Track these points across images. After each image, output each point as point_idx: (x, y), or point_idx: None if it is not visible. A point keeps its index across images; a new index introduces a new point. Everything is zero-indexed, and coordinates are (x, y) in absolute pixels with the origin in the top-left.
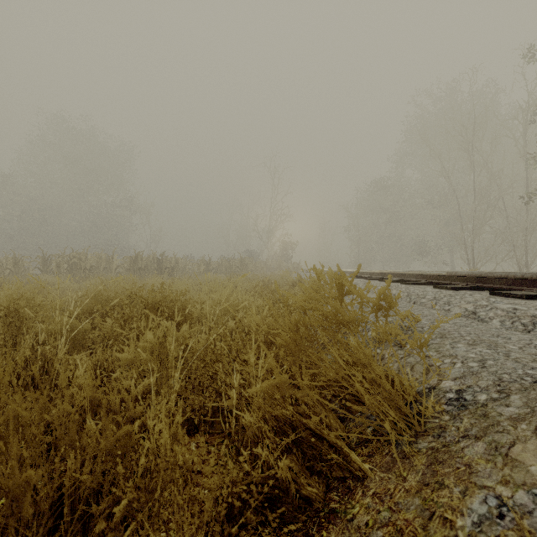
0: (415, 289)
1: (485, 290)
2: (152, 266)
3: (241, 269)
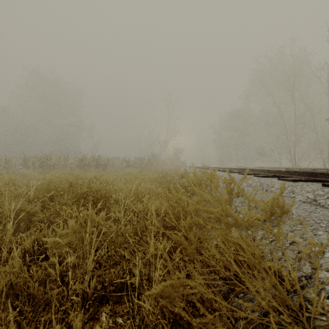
0: (265, 180)
1: (315, 182)
2: (92, 163)
3: (148, 165)
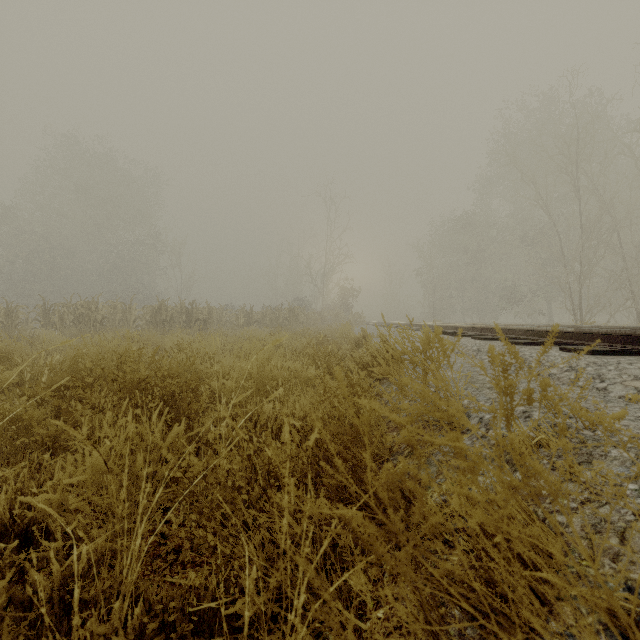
0: (532, 351)
1: None
2: (179, 318)
3: (290, 322)
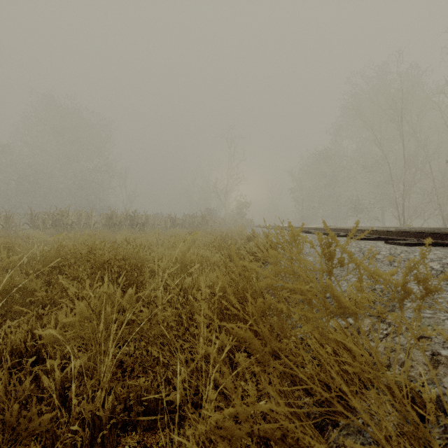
0: (366, 244)
1: (439, 246)
2: (125, 222)
3: (202, 225)
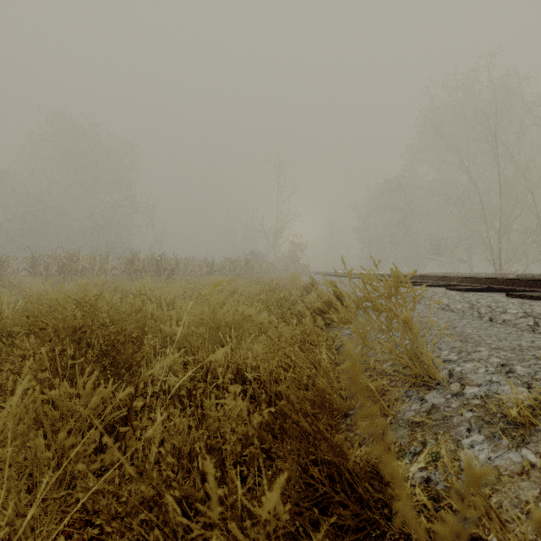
0: (478, 297)
1: None
2: (150, 268)
3: (246, 271)
